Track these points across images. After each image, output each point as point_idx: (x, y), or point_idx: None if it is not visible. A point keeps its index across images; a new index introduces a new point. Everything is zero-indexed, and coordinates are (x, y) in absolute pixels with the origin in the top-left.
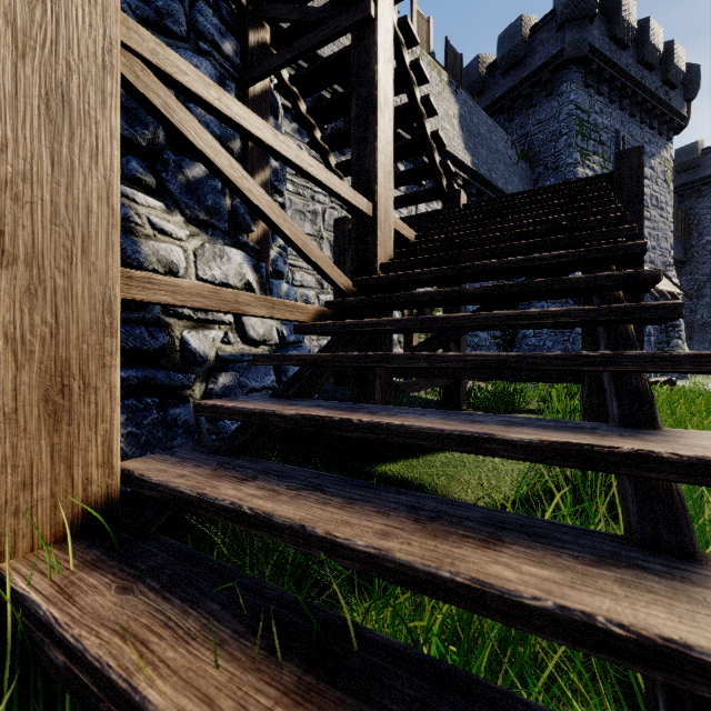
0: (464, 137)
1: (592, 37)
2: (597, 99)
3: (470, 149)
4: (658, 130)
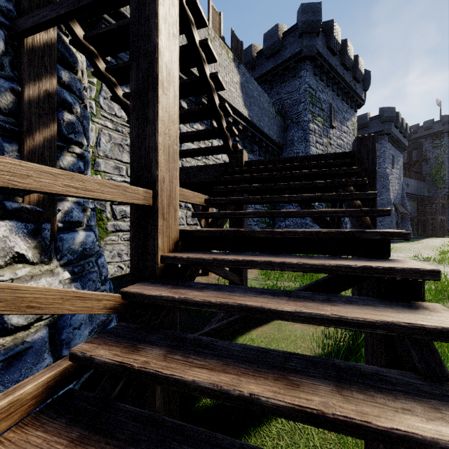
0: (244, 97)
1: (318, 45)
2: (320, 83)
3: (247, 106)
4: (350, 105)
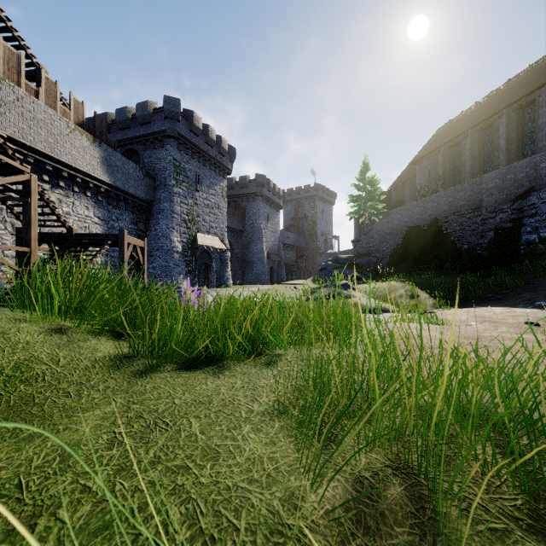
0: (106, 168)
1: (180, 129)
2: (185, 156)
3: (110, 174)
4: (219, 173)
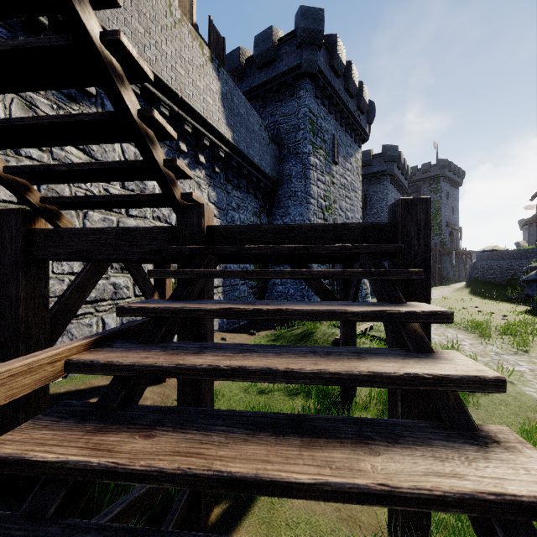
0: (226, 113)
1: (320, 61)
2: (322, 108)
3: (231, 125)
4: (354, 139)
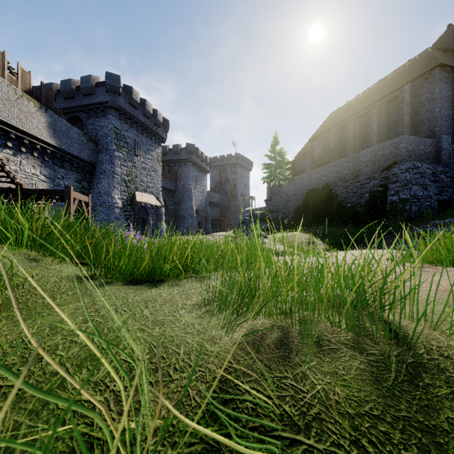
0: (52, 132)
1: (120, 101)
2: (125, 125)
3: (55, 137)
4: (155, 141)
